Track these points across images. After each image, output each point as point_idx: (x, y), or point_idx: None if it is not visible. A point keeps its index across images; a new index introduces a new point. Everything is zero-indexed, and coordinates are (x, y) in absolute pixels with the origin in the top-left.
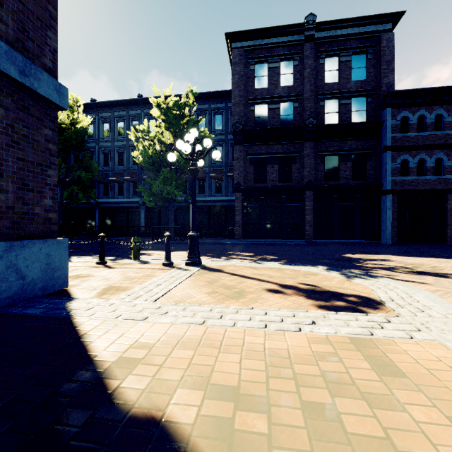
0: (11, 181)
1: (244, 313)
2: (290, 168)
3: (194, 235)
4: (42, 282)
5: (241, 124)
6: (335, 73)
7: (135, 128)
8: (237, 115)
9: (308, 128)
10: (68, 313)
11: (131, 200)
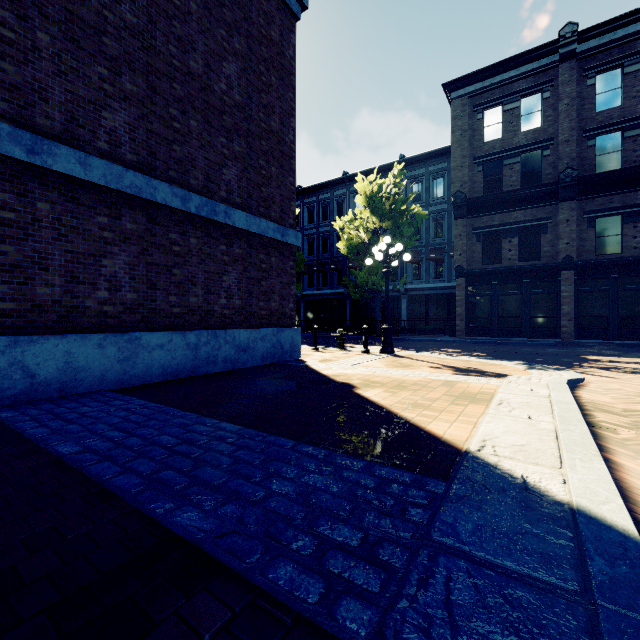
0: (278, 296)
1: (400, 371)
2: (537, 240)
3: (387, 328)
4: (290, 353)
5: (462, 193)
6: (616, 94)
7: (339, 210)
8: (459, 181)
9: (565, 184)
10: (307, 365)
11: (336, 292)
